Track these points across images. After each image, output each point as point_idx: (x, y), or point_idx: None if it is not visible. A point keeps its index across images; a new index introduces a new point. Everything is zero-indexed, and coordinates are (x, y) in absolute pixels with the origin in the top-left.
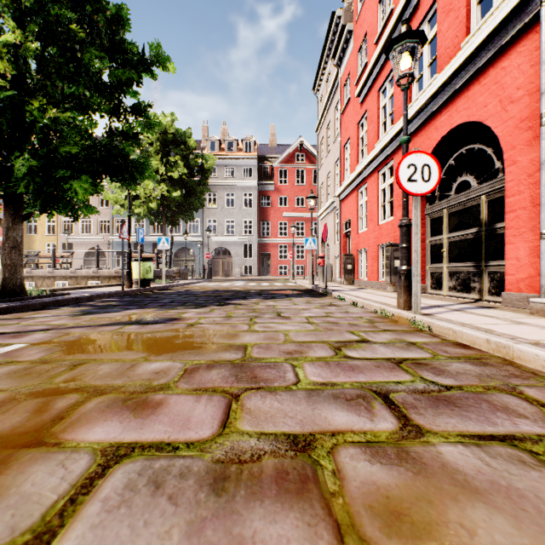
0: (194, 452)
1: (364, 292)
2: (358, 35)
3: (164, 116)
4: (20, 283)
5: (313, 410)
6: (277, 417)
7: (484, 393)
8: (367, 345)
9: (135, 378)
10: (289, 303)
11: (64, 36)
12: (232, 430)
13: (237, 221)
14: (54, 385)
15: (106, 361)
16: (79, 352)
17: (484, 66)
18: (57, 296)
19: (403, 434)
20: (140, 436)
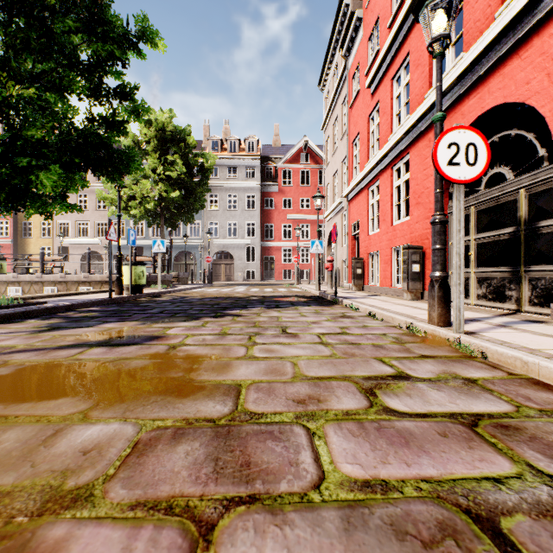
0: None
1: (379, 300)
2: (368, 21)
3: (162, 112)
4: None
5: None
6: None
7: None
8: (409, 384)
9: (43, 468)
10: (295, 314)
11: None
12: None
13: (239, 224)
14: None
15: (20, 421)
16: None
17: (526, 36)
18: (30, 306)
19: None
20: None
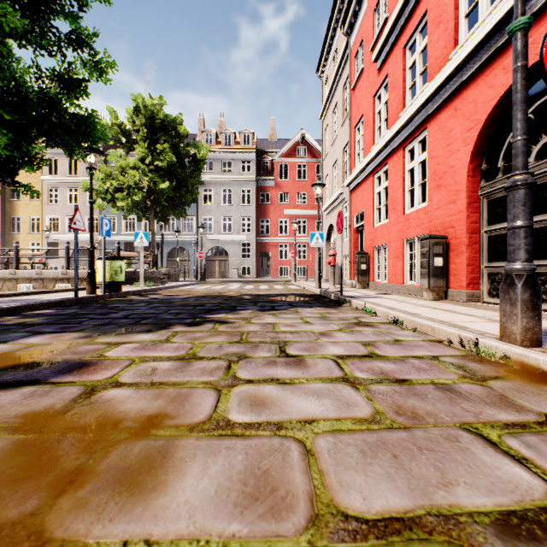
0: None
1: (394, 300)
2: None
3: (151, 99)
4: None
5: None
6: None
7: None
8: None
9: None
10: (296, 320)
11: None
12: None
13: (234, 219)
14: None
15: None
16: None
17: None
18: None
19: None
20: None
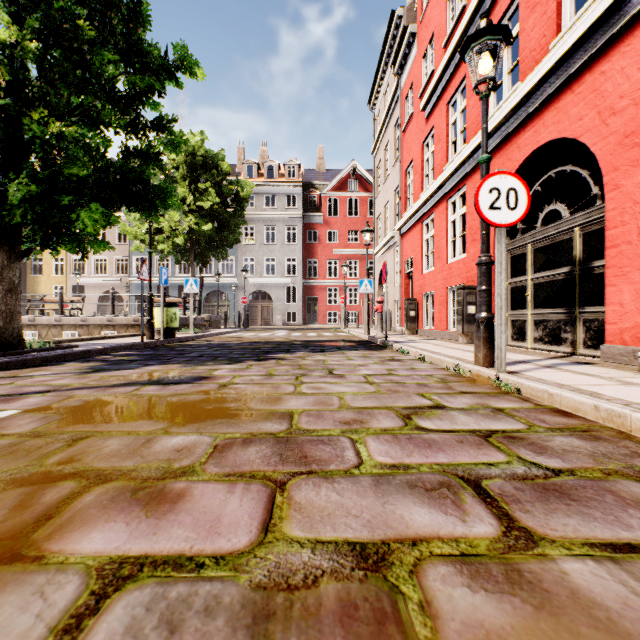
0: (225, 572)
1: (432, 344)
2: (422, 38)
3: (193, 135)
4: (18, 333)
5: (384, 505)
6: (336, 516)
7: (604, 480)
8: (443, 412)
9: (151, 458)
10: (341, 358)
11: (70, 34)
12: (277, 536)
13: (278, 260)
14: (45, 468)
15: (114, 434)
16: (82, 422)
17: (579, 71)
18: (63, 349)
19: (509, 543)
20: (151, 546)
